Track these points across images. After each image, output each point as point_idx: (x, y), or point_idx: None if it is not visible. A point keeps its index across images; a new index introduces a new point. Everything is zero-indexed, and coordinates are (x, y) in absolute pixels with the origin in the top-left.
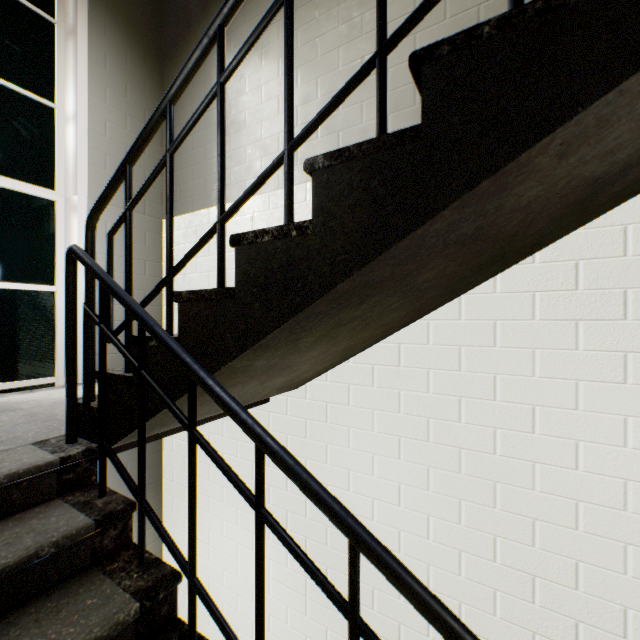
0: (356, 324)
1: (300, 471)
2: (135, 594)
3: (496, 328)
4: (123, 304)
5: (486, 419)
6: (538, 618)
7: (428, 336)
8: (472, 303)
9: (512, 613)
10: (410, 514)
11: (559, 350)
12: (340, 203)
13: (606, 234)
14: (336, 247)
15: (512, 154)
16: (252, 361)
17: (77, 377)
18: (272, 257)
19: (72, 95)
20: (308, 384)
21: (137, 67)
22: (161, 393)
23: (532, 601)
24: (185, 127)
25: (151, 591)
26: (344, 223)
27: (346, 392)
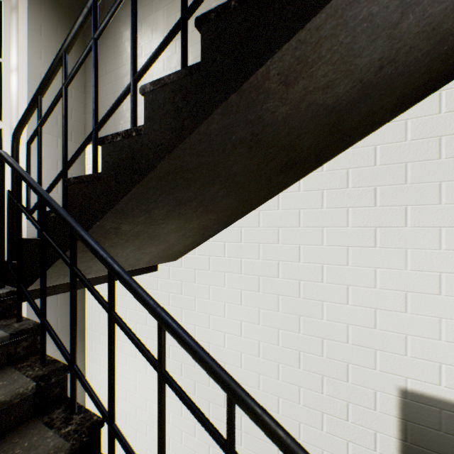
0: (196, 205)
1: (132, 283)
2: (34, 378)
3: (300, 214)
4: (31, 187)
5: (294, 275)
6: (325, 403)
7: (259, 221)
8: (286, 198)
9: (310, 401)
10: (248, 341)
11: (337, 227)
12: (159, 113)
13: (364, 152)
14: (157, 141)
15: (245, 78)
16: (118, 224)
17: (4, 243)
18: (122, 150)
19: (15, 53)
20: (183, 257)
21: (65, 36)
22: (55, 245)
23: (322, 392)
24: (74, 68)
25: (46, 376)
26: (161, 126)
27: (207, 261)
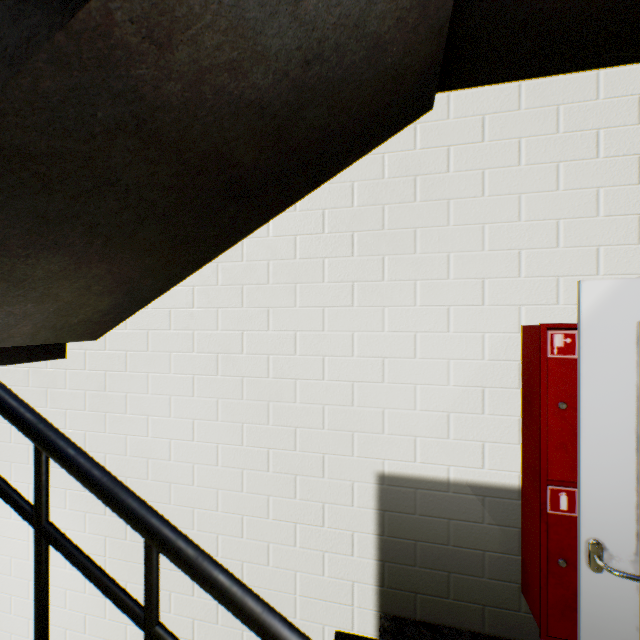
0: (85, 231)
1: None
2: None
3: (270, 267)
4: None
5: (262, 348)
6: (299, 510)
7: (218, 278)
8: (252, 246)
9: (281, 512)
10: (203, 446)
11: (313, 283)
12: None
13: (342, 189)
14: None
15: (74, 13)
16: None
17: None
18: None
19: None
20: (108, 334)
21: None
22: None
23: (295, 497)
24: None
25: None
26: None
27: (146, 338)
